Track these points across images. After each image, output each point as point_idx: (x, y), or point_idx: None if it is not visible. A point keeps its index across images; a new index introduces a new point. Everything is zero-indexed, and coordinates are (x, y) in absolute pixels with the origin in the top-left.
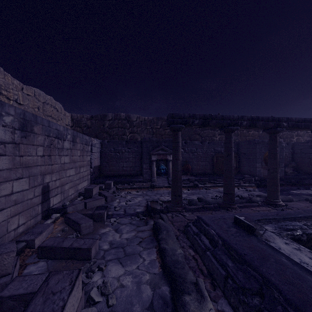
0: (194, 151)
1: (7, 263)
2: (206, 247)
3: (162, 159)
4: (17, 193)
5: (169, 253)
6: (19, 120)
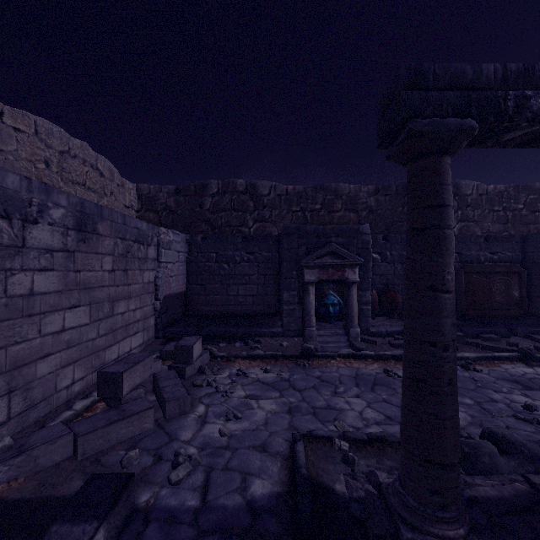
0: None
1: None
2: None
3: (331, 278)
4: None
5: None
6: None
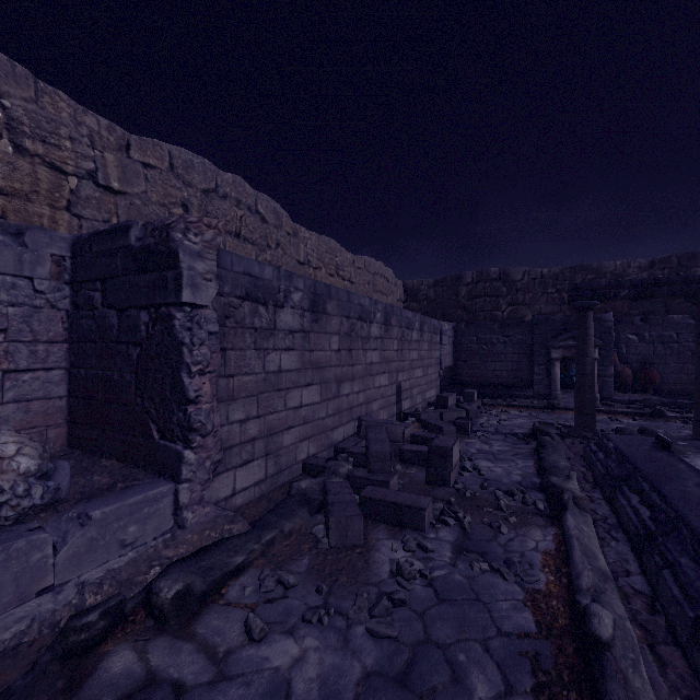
0: (671, 340)
1: (399, 432)
2: (598, 459)
3: (573, 356)
4: (383, 388)
5: (549, 461)
6: (383, 315)
